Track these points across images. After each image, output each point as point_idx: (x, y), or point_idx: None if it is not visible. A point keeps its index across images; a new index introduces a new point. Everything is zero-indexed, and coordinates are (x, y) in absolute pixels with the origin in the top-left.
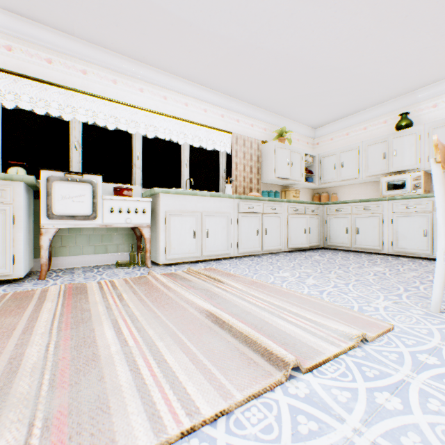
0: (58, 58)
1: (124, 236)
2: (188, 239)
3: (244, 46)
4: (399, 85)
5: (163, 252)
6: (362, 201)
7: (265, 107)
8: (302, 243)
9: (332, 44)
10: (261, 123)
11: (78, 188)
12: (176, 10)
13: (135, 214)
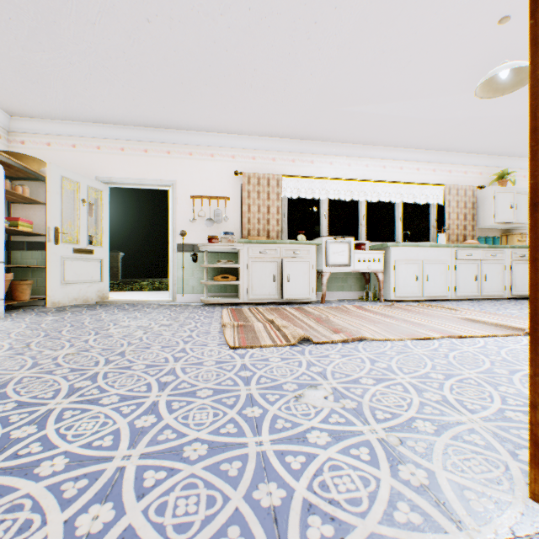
0: (316, 158)
1: (354, 279)
2: (411, 282)
3: (466, 120)
4: None
5: (392, 291)
6: None
7: (481, 152)
8: None
9: None
10: (475, 168)
11: (340, 246)
12: (412, 115)
13: (372, 263)
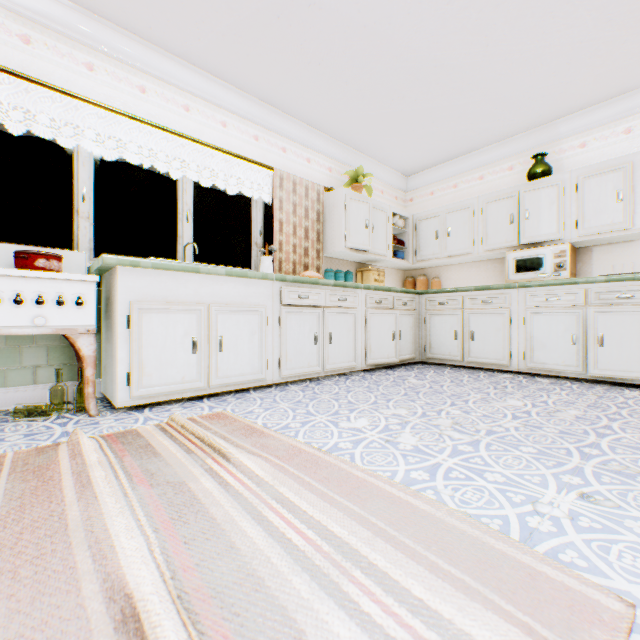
0: None
1: (48, 350)
2: (181, 356)
3: None
4: (534, 109)
5: (125, 382)
6: (480, 290)
7: (330, 131)
8: (389, 355)
9: (440, 13)
10: (323, 158)
11: None
12: None
13: (57, 307)
